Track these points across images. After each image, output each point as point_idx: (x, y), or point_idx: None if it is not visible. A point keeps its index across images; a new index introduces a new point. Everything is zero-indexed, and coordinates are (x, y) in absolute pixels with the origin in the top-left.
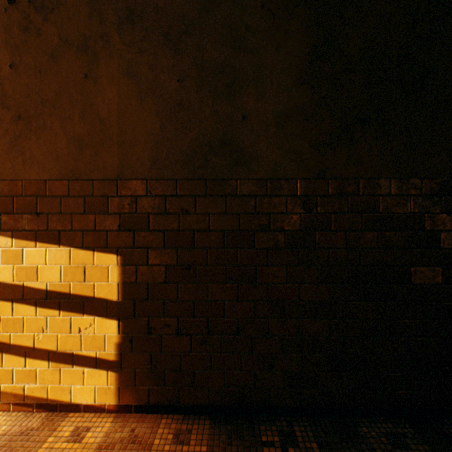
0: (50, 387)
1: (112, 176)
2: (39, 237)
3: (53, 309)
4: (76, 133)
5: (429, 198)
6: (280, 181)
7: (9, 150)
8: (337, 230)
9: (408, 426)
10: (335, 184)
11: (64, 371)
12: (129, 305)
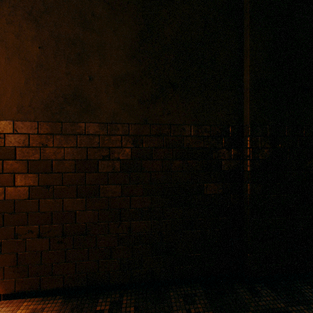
0: None
1: None
2: None
3: None
4: None
5: (215, 138)
6: (117, 125)
7: None
8: (157, 159)
9: (200, 288)
10: (155, 128)
11: None
12: None
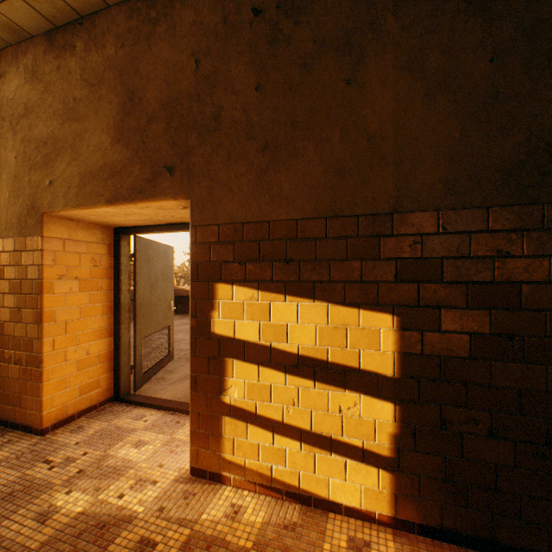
0: (302, 474)
1: (385, 208)
2: (289, 289)
3: (305, 379)
4: (335, 157)
5: None
6: None
7: (254, 187)
8: None
9: None
10: None
11: (319, 458)
12: (410, 384)
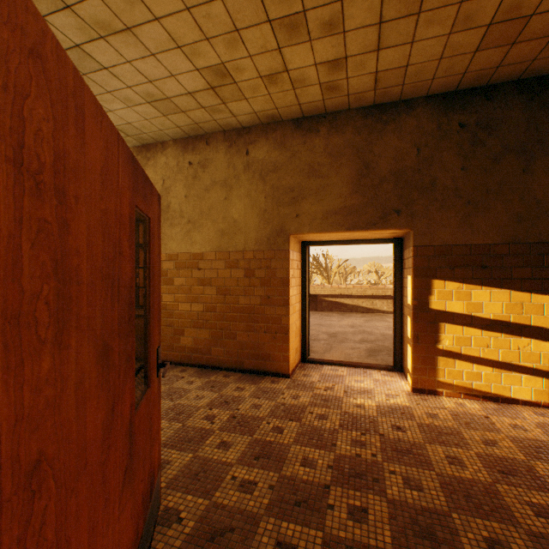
0: (493, 385)
1: (546, 240)
2: (484, 283)
3: (495, 332)
4: (514, 211)
5: None
6: None
7: (460, 225)
8: None
9: None
10: None
11: (504, 375)
12: None
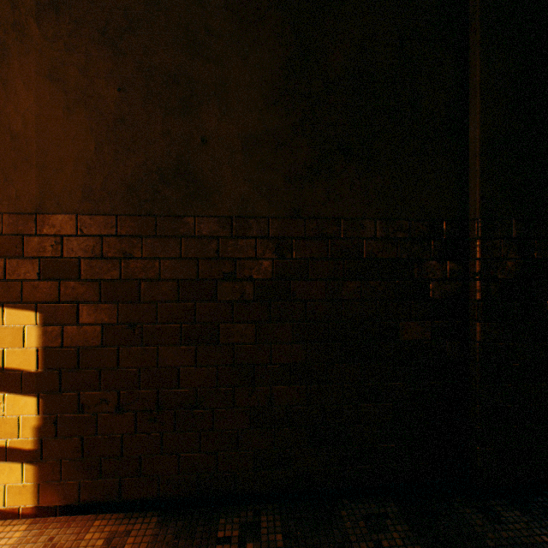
0: None
1: (29, 209)
2: None
3: None
4: None
5: (417, 243)
6: (248, 220)
7: None
8: (316, 279)
9: (393, 505)
10: (314, 225)
11: None
12: (53, 376)
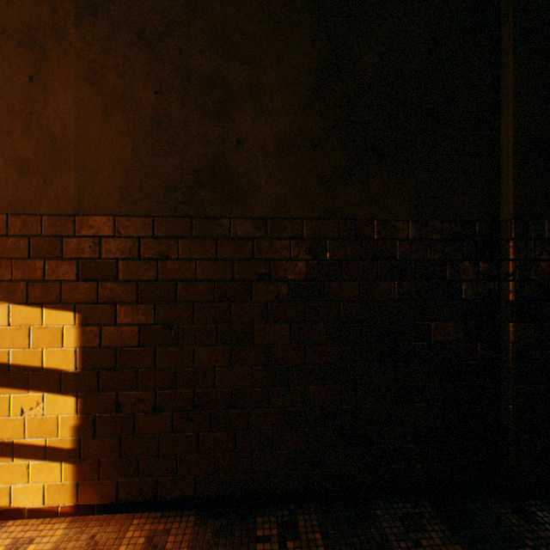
0: None
1: (68, 210)
2: None
3: None
4: (18, 153)
5: (450, 244)
6: (283, 221)
7: None
8: (350, 280)
9: (427, 505)
10: (347, 226)
11: (1, 467)
12: (91, 376)
